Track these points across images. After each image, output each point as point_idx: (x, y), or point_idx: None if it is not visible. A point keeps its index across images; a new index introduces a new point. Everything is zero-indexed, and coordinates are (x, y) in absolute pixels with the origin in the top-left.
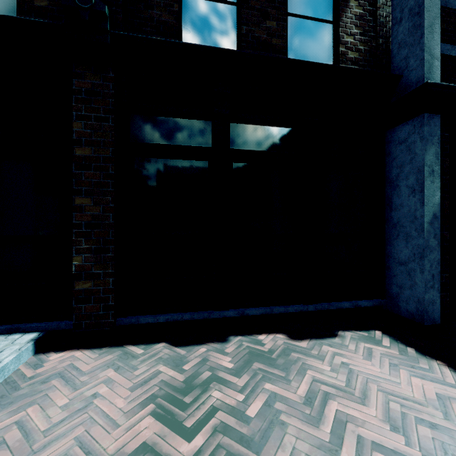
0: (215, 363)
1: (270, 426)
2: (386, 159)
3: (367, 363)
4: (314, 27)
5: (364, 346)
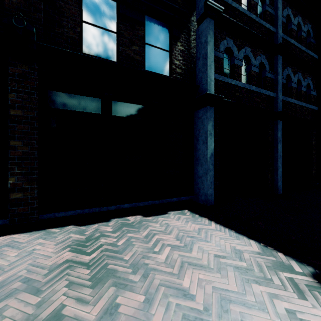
0: (103, 230)
1: (127, 246)
2: (194, 126)
3: (176, 222)
4: (159, 52)
5: (178, 216)
